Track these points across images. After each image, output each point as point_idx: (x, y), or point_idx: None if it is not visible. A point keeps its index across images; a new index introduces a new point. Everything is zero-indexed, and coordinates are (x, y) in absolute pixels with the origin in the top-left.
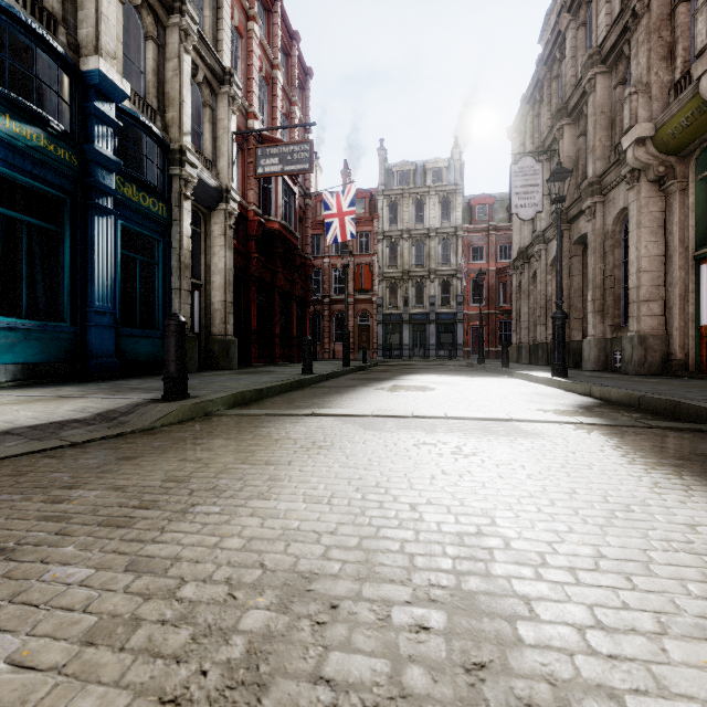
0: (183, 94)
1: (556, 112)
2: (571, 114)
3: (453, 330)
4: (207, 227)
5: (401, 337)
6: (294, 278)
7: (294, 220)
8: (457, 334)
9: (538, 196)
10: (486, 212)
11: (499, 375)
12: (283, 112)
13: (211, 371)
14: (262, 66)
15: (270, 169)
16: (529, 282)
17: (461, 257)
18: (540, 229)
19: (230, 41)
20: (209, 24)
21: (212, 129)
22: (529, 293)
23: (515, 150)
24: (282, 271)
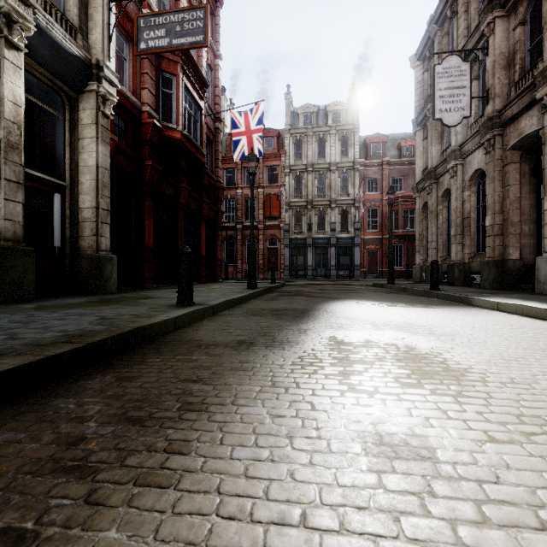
0: None
1: (486, 4)
2: (506, 3)
3: (351, 253)
4: (75, 114)
5: (305, 259)
6: (202, 198)
7: (200, 135)
8: (355, 256)
9: (465, 99)
10: (380, 150)
11: (443, 300)
12: None
13: (59, 298)
14: None
15: (154, 43)
16: (437, 202)
17: (358, 189)
18: (456, 143)
19: None
20: None
21: None
22: (437, 213)
23: (418, 77)
24: (186, 186)
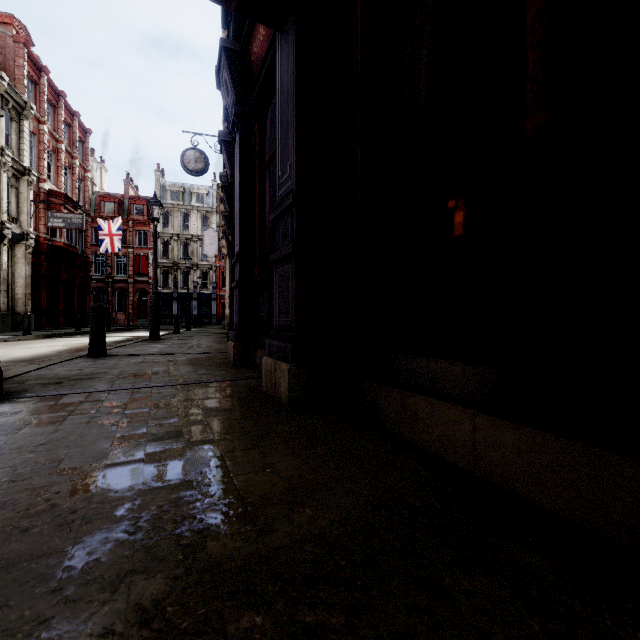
0: (3, 194)
1: None
2: None
3: (210, 305)
4: (12, 251)
5: (172, 309)
6: (75, 272)
7: (75, 237)
8: (213, 308)
9: (216, 247)
10: None
11: None
12: (66, 165)
13: (19, 331)
14: (50, 145)
15: (57, 224)
16: None
17: (215, 257)
18: None
19: (28, 148)
20: (15, 143)
21: (17, 199)
22: None
23: None
24: (65, 270)
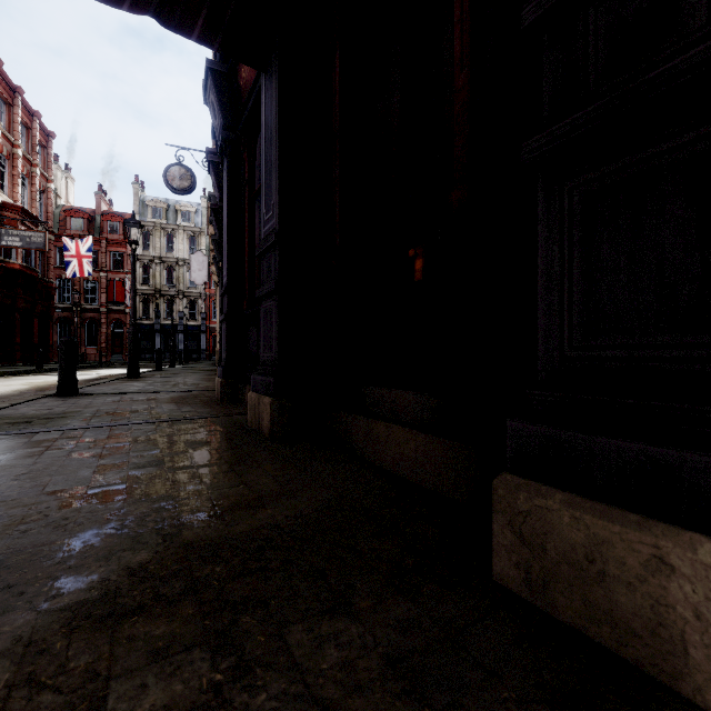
0: None
1: None
2: None
3: (199, 339)
4: None
5: (154, 343)
6: (35, 300)
7: (35, 258)
8: (202, 342)
9: (206, 273)
10: None
11: None
12: (24, 173)
13: None
14: (3, 149)
15: (12, 244)
16: None
17: (204, 284)
18: None
19: None
20: None
21: None
22: None
23: None
24: (23, 297)
